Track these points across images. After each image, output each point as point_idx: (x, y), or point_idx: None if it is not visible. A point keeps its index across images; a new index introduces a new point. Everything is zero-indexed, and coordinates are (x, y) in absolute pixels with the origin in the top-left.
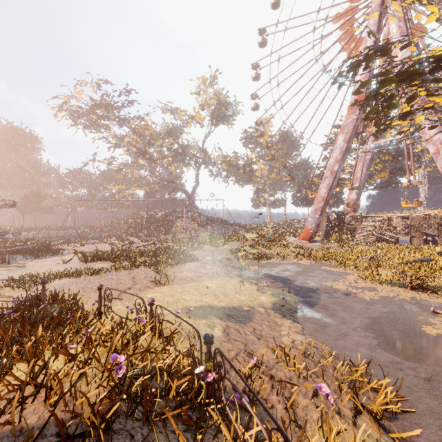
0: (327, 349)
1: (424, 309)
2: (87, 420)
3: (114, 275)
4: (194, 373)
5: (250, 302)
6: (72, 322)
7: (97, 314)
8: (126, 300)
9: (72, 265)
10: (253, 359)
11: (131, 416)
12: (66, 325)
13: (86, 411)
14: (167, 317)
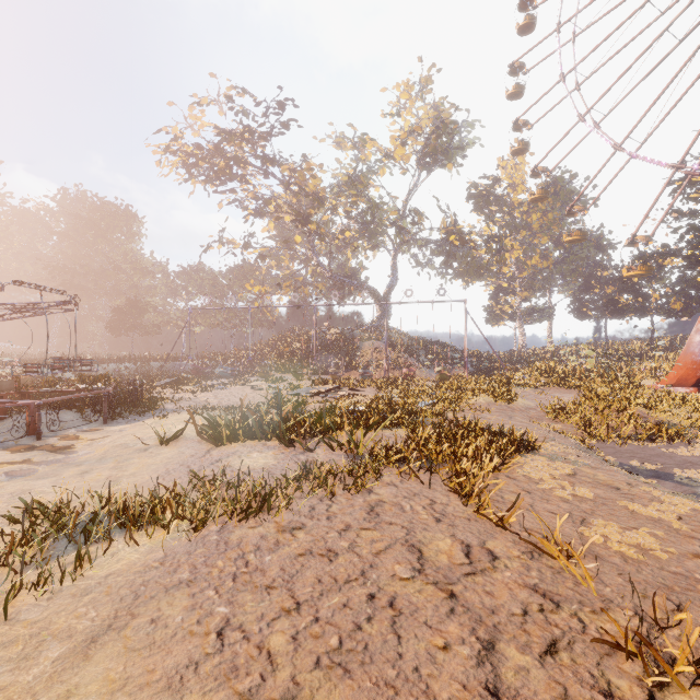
0: None
1: None
2: None
3: (326, 524)
4: None
5: None
6: None
7: None
8: None
9: (180, 452)
10: None
11: None
12: None
13: None
14: None
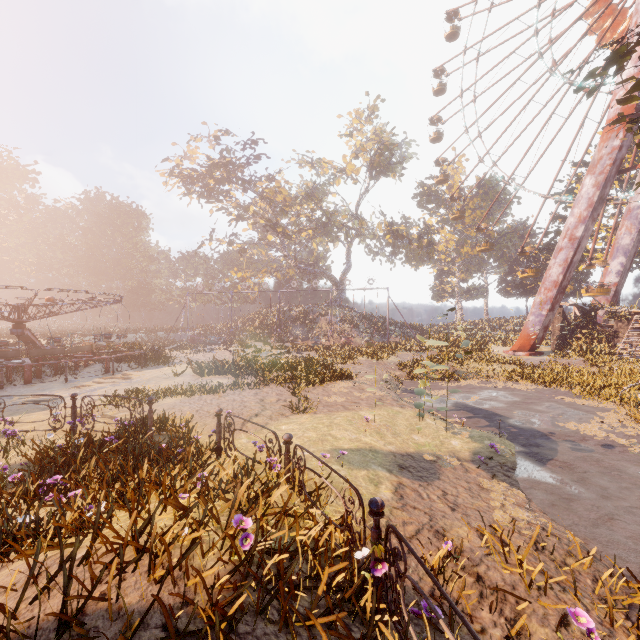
0: (577, 540)
1: None
2: (202, 614)
3: (236, 396)
4: (353, 557)
5: (434, 447)
6: (184, 459)
7: (215, 450)
8: (253, 431)
9: (184, 379)
10: (445, 544)
11: (262, 614)
12: (177, 462)
13: (201, 597)
14: (309, 462)
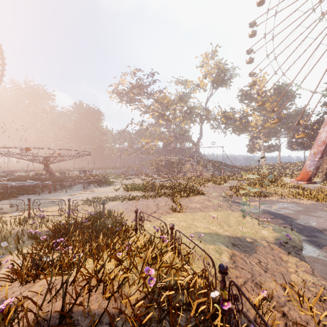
0: None
1: None
2: (129, 320)
3: (144, 202)
4: (209, 295)
5: (252, 234)
6: (119, 233)
7: (134, 229)
8: (153, 220)
9: (119, 192)
10: (262, 292)
11: (160, 323)
12: (116, 235)
13: (128, 310)
14: (183, 238)
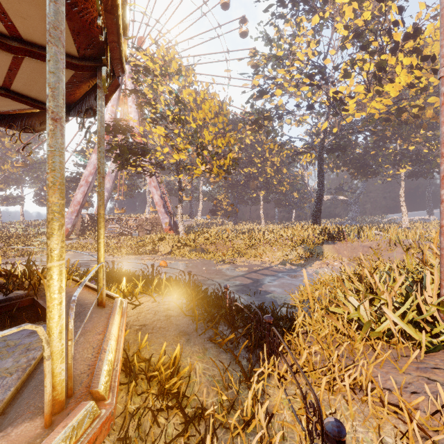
0: None
1: (139, 259)
2: None
3: None
4: None
5: None
6: None
7: None
8: None
9: None
10: None
11: None
12: None
13: None
14: None
